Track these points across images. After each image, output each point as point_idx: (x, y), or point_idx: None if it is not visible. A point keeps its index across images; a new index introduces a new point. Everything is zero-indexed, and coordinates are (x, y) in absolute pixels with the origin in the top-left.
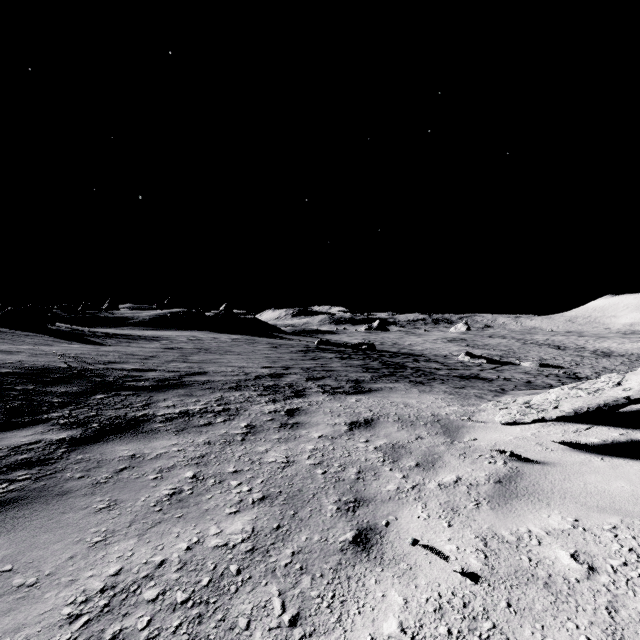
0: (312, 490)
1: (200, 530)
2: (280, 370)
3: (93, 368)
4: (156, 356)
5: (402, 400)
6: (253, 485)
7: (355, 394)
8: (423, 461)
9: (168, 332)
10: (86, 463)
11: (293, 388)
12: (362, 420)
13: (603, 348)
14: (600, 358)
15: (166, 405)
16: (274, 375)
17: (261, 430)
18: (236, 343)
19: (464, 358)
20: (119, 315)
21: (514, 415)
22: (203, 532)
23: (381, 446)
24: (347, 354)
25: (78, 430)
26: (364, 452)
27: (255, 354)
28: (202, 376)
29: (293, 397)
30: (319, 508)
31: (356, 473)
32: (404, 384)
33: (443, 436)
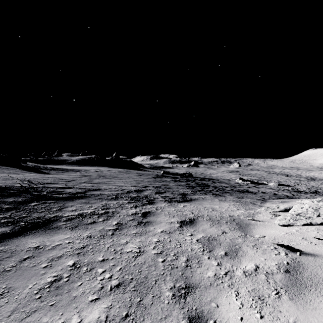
0: (155, 277)
1: (64, 320)
2: (141, 187)
3: (36, 187)
4: (75, 180)
5: (210, 206)
6: (113, 272)
7: (183, 202)
8: (229, 251)
9: (86, 167)
10: (3, 253)
11: (147, 198)
12: (188, 219)
13: (311, 176)
14: (310, 181)
15: (71, 209)
16: (138, 190)
17: (125, 227)
18: (120, 173)
19: (238, 181)
20: (61, 158)
21: (288, 220)
22: (66, 322)
23: (201, 239)
24: (178, 179)
25: (10, 227)
26: (190, 243)
27: (129, 179)
28: (97, 191)
29: (147, 204)
30: (159, 295)
31: (185, 261)
32: (210, 196)
33: (239, 231)
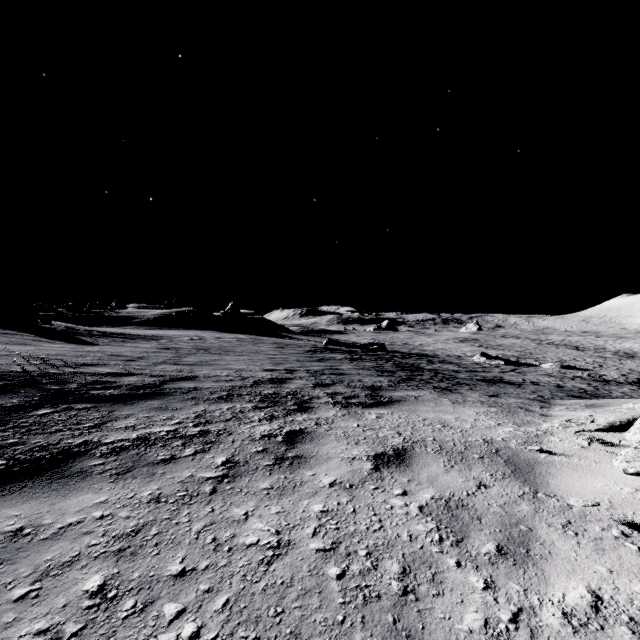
0: (320, 632)
1: None
2: (283, 374)
3: (56, 372)
4: (145, 357)
5: (436, 416)
6: (206, 617)
7: (374, 406)
8: (506, 540)
9: (172, 331)
10: None
11: (297, 398)
12: (390, 451)
13: (625, 349)
14: (624, 359)
15: (124, 425)
16: (275, 380)
17: (244, 471)
18: (240, 343)
19: (479, 359)
20: (124, 314)
21: None
22: None
23: (429, 504)
24: (357, 355)
25: None
26: (404, 518)
27: (258, 355)
28: (189, 382)
29: (296, 411)
30: None
31: (399, 575)
32: (429, 392)
33: (516, 481)
